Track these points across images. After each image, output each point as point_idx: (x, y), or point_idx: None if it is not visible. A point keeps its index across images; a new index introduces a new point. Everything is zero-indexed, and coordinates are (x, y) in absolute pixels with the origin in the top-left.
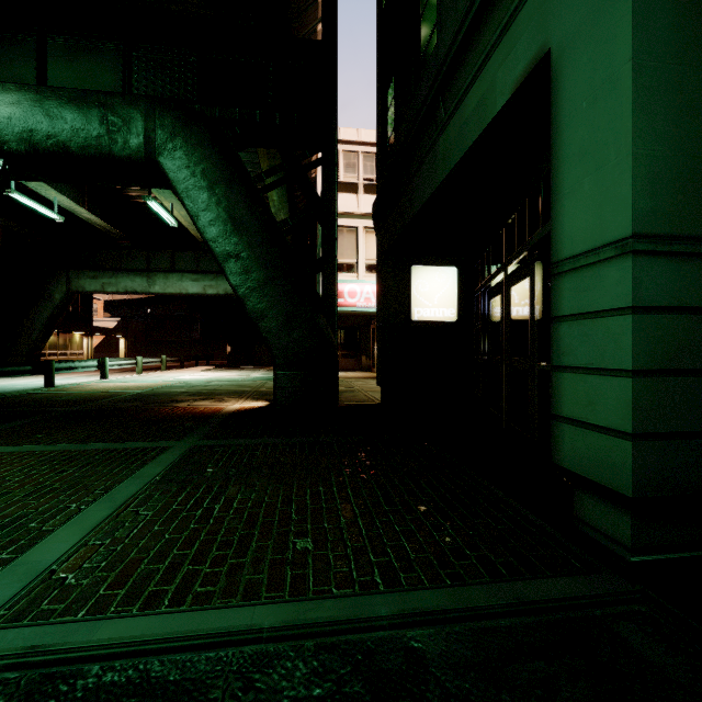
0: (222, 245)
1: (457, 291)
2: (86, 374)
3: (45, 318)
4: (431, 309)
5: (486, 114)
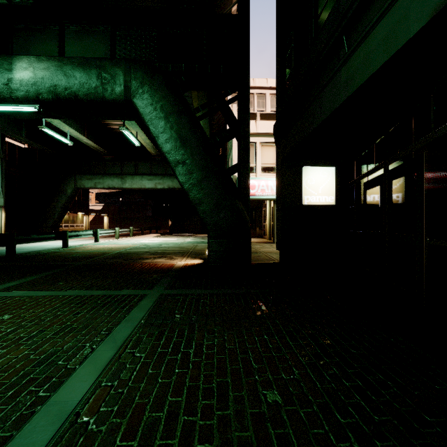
0: (173, 155)
1: (335, 183)
2: (85, 238)
3: (62, 204)
4: (316, 197)
5: (397, 41)
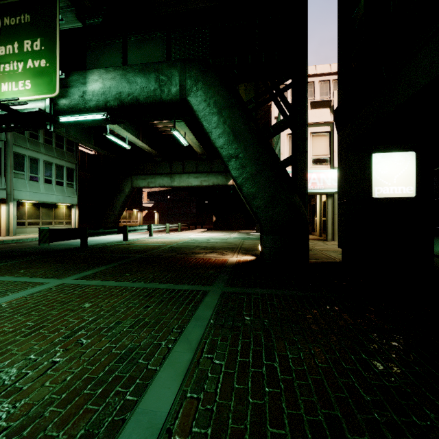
0: (226, 150)
1: (415, 171)
2: (140, 233)
3: (121, 202)
4: (390, 188)
5: None
